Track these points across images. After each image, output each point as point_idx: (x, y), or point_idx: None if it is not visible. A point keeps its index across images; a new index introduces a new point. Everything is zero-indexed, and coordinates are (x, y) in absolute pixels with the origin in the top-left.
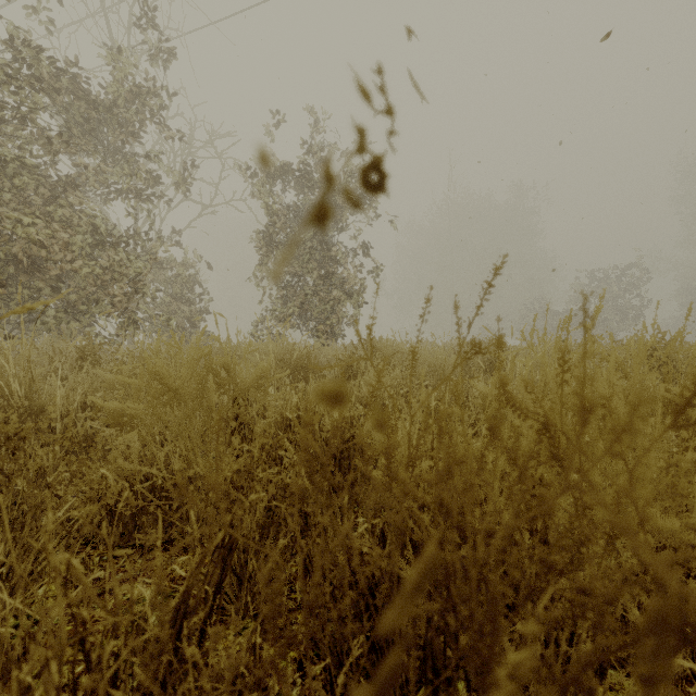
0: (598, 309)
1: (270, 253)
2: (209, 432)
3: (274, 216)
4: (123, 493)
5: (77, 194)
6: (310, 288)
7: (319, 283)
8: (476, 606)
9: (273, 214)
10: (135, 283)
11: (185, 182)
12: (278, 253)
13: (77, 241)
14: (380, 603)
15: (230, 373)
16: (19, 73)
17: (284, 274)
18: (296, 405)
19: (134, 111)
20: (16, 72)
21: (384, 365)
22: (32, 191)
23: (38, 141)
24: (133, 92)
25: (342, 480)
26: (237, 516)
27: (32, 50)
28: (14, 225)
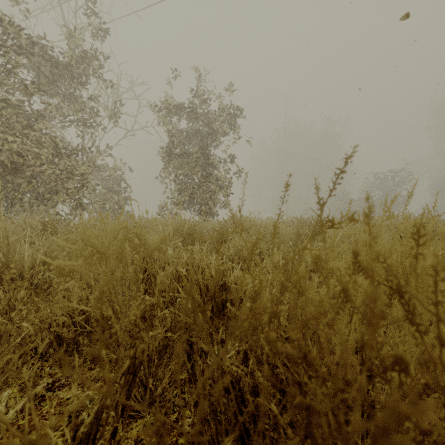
0: (411, 194)
1: (170, 161)
2: (126, 280)
3: (173, 137)
4: (66, 323)
5: (44, 122)
6: (196, 184)
7: (202, 180)
8: (333, 444)
9: (172, 136)
10: (82, 180)
11: (115, 115)
12: (176, 161)
13: (44, 153)
14: (248, 424)
15: (140, 240)
16: (4, 42)
17: (179, 175)
18: (186, 261)
19: (81, 68)
20: (3, 41)
21: (256, 240)
22: (13, 120)
23: (18, 87)
24: (80, 56)
25: (217, 324)
26: (139, 348)
27: (13, 27)
28: (1, 142)
